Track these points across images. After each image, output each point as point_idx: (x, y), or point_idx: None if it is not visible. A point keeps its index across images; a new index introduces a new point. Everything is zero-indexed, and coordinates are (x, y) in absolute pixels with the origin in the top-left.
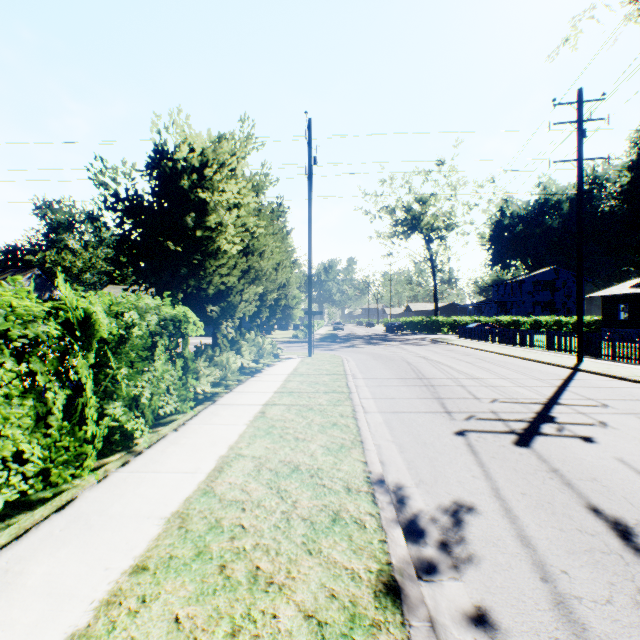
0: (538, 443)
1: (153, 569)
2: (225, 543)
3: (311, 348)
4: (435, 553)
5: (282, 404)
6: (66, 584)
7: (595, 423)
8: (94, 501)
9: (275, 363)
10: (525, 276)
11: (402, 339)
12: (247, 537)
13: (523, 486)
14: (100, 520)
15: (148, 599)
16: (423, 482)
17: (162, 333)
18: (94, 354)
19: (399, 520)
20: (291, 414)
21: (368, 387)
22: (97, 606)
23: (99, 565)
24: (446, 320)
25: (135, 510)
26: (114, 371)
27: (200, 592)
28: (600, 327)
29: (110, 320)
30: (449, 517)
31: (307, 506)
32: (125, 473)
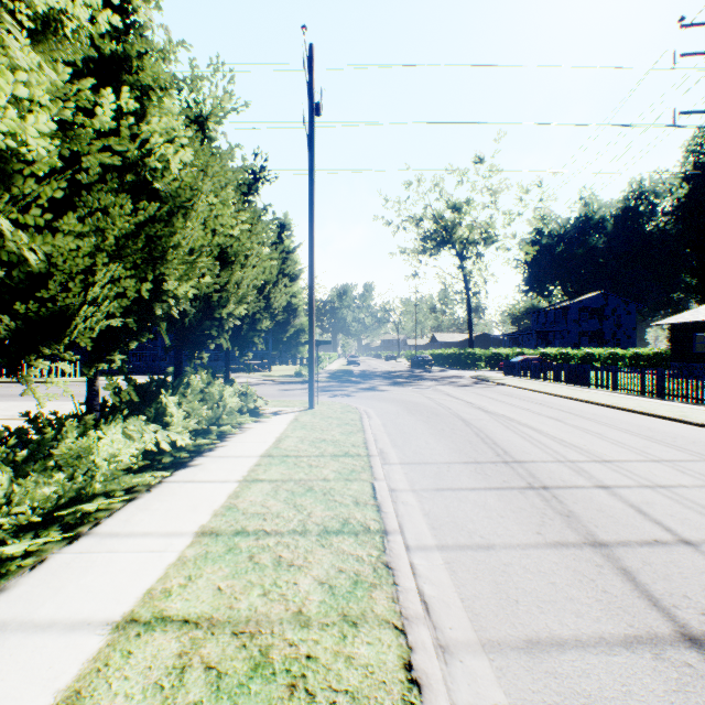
0: None
1: None
2: None
3: (313, 396)
4: None
5: (179, 620)
6: None
7: None
8: None
9: (249, 425)
10: (570, 302)
11: (435, 377)
12: None
13: None
14: None
15: None
16: None
17: None
18: None
19: None
20: None
21: (417, 495)
22: None
23: None
24: (483, 353)
25: None
26: None
27: None
28: (661, 361)
29: None
30: None
31: None
32: None
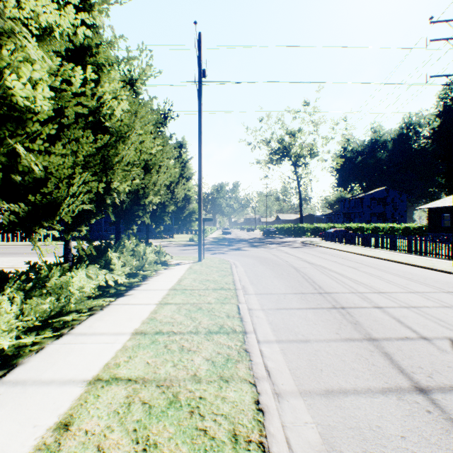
0: None
1: None
2: None
3: (201, 253)
4: None
5: (125, 379)
6: None
7: None
8: None
9: (161, 271)
10: (365, 194)
11: (278, 242)
12: None
13: None
14: None
15: None
16: None
17: None
18: None
19: None
20: (123, 435)
21: (265, 312)
22: None
23: None
24: (309, 226)
25: None
26: None
27: None
28: (422, 232)
29: None
30: None
31: None
32: None
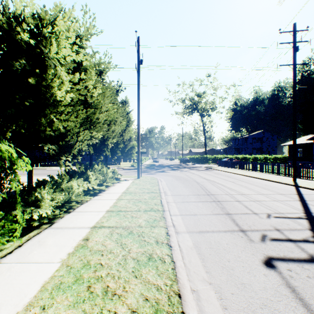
0: None
1: None
2: None
3: (139, 173)
4: None
5: (108, 226)
6: None
7: None
8: None
9: (116, 184)
10: (248, 135)
11: (189, 167)
12: None
13: None
14: None
15: None
16: None
17: None
18: None
19: None
20: (111, 241)
21: (175, 203)
22: None
23: None
24: (211, 157)
25: None
26: None
27: None
28: (285, 160)
29: None
30: None
31: None
32: None
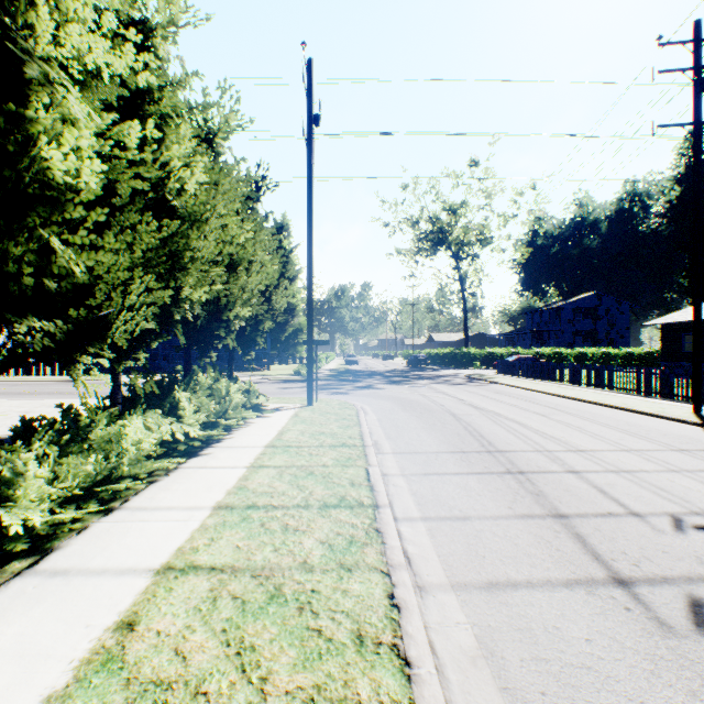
0: None
1: None
2: None
3: (312, 393)
4: None
5: (207, 568)
6: None
7: None
8: None
9: (253, 420)
10: (564, 302)
11: (430, 376)
12: None
13: None
14: None
15: None
16: None
17: None
18: None
19: None
20: (209, 636)
21: (407, 478)
22: None
23: None
24: (479, 352)
25: None
26: None
27: None
28: (652, 360)
29: None
30: None
31: None
32: None
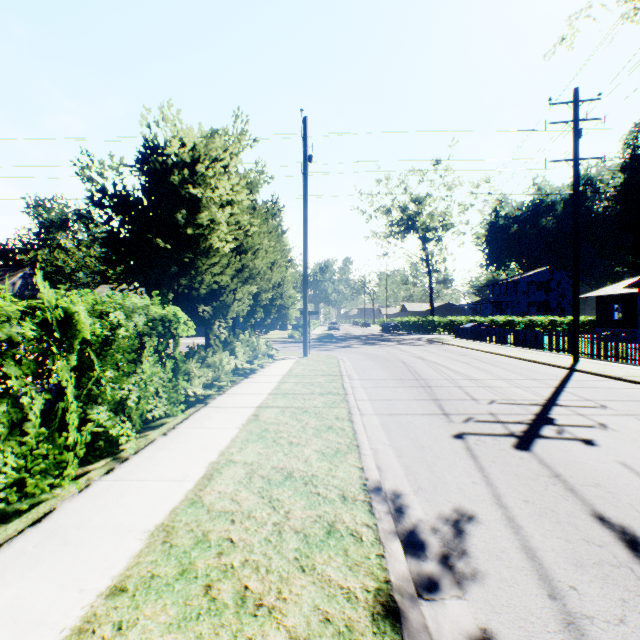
0: (538, 446)
1: (132, 590)
2: (212, 560)
3: (306, 348)
4: (436, 568)
5: (276, 406)
6: (35, 609)
7: (595, 425)
8: (73, 513)
9: (270, 364)
10: (520, 276)
11: (398, 339)
12: (236, 552)
13: (525, 493)
14: (78, 534)
15: (125, 626)
16: (422, 489)
17: (151, 334)
18: (76, 356)
19: (397, 531)
20: (285, 417)
21: (364, 388)
22: (68, 635)
23: (73, 586)
24: (442, 320)
25: (117, 523)
26: (98, 374)
27: (182, 617)
28: (594, 327)
29: (94, 320)
30: (450, 527)
31: (300, 517)
32: (109, 481)
